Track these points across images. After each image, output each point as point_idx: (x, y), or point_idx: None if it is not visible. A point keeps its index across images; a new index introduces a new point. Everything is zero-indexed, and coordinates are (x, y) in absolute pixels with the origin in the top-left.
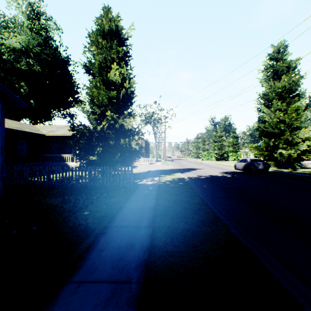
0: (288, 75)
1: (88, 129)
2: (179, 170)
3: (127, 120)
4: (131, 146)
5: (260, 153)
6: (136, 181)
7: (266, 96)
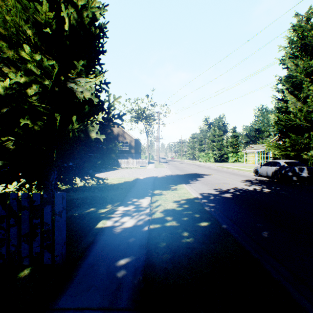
0: None
1: None
2: (180, 178)
3: (82, 80)
4: (89, 135)
5: (282, 154)
6: (102, 211)
7: (292, 78)
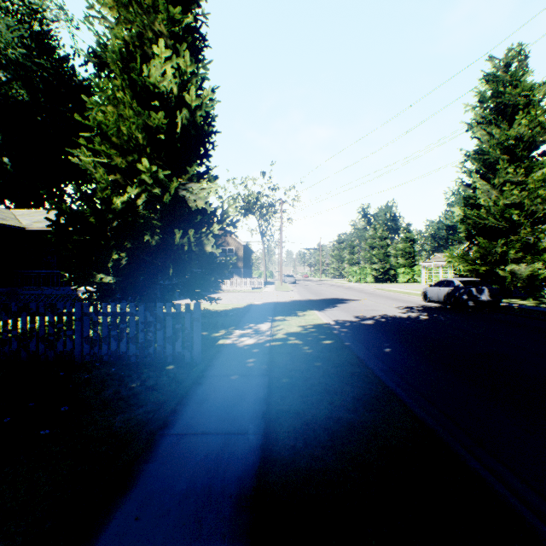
0: (530, 111)
1: (94, 207)
2: (312, 304)
3: (194, 186)
4: (203, 248)
5: (470, 269)
6: (217, 334)
7: (483, 155)
